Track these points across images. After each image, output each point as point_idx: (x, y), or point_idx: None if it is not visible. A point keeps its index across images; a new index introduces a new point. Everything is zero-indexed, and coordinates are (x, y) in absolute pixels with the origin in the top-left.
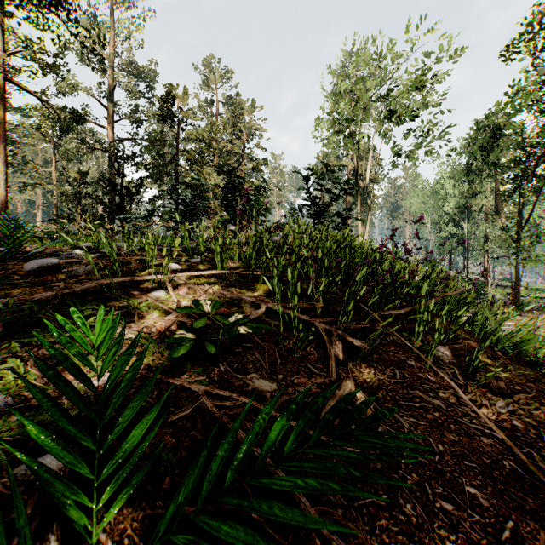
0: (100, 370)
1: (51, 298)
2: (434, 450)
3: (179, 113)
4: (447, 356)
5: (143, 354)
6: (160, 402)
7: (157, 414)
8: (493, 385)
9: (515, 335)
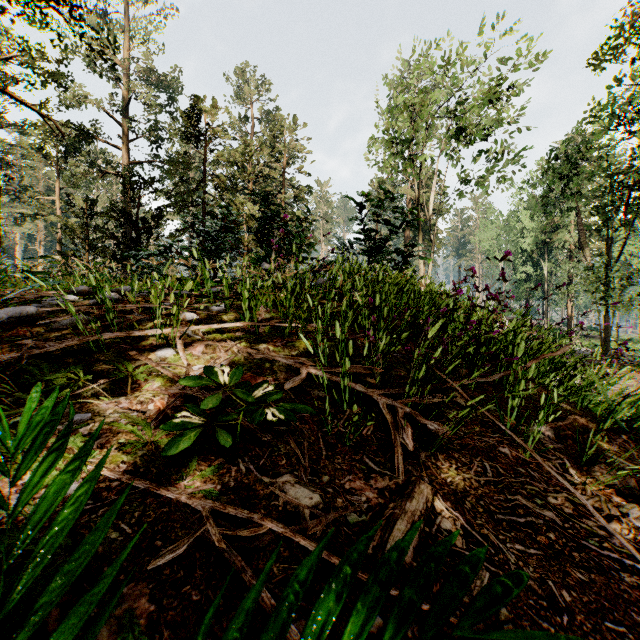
0: (18, 505)
1: (14, 361)
2: (559, 604)
3: (206, 131)
4: (550, 438)
5: (99, 471)
6: (120, 559)
7: (133, 553)
8: (619, 483)
9: (623, 403)
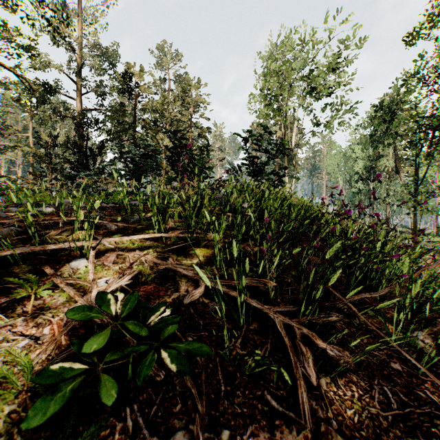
0: None
1: None
2: None
3: (136, 87)
4: (429, 346)
5: None
6: None
7: None
8: None
9: None
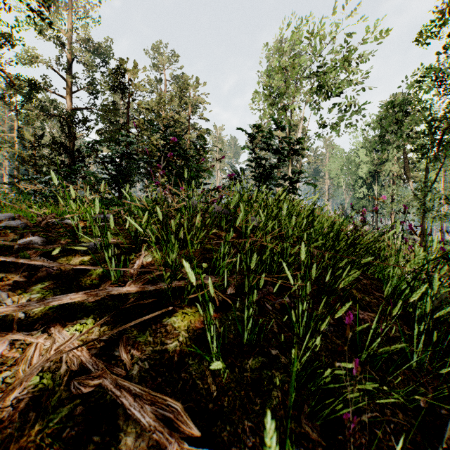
0: None
1: None
2: None
3: (129, 84)
4: None
5: None
6: None
7: None
8: None
9: None
